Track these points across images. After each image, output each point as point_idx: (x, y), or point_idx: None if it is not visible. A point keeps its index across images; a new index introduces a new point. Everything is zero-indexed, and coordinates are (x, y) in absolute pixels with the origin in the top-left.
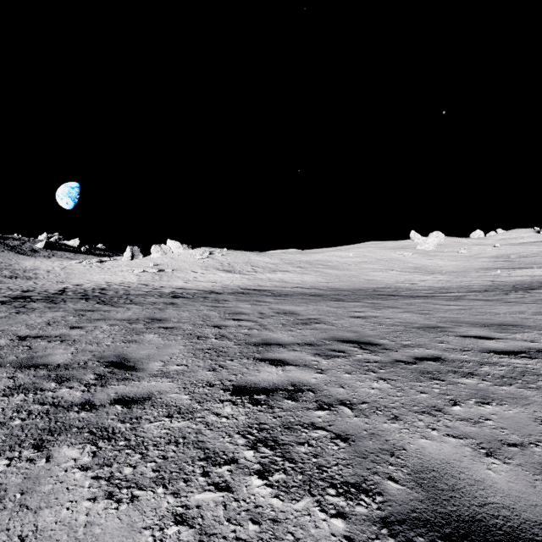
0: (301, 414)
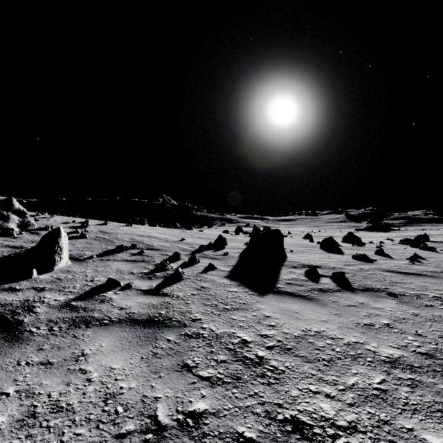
0: (225, 401)
